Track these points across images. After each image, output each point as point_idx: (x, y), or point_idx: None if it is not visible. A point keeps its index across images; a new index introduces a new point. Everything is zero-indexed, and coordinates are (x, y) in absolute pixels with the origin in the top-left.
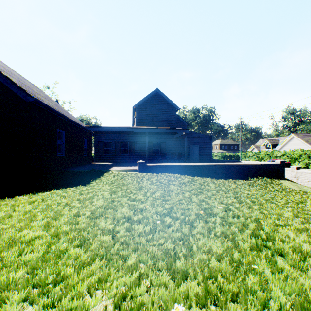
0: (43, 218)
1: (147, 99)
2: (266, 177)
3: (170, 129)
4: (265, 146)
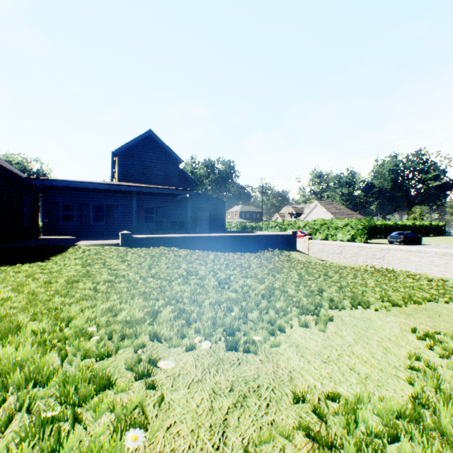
0: (6, 287)
1: (135, 144)
2: (278, 249)
3: (169, 189)
4: (290, 214)
